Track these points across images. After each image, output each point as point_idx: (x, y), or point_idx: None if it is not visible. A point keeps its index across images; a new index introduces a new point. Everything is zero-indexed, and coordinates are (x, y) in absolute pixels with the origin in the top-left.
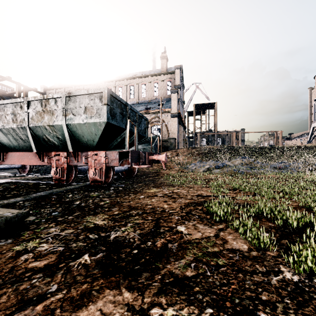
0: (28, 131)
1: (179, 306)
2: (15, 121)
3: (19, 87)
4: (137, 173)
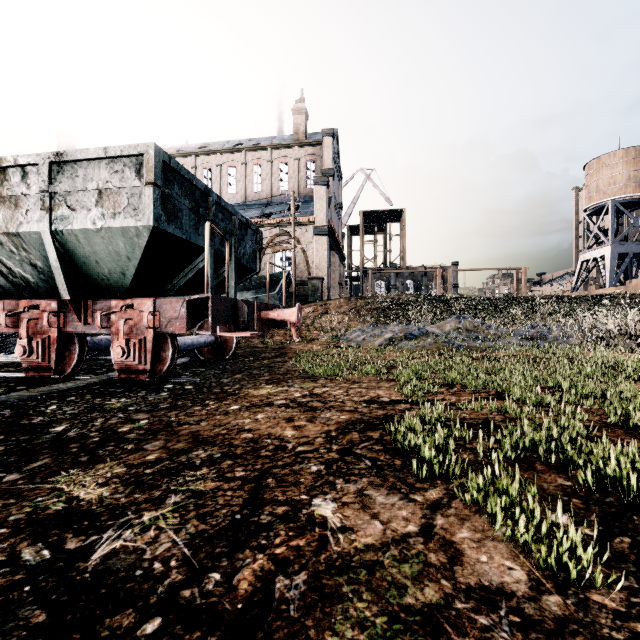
0: None
1: None
2: None
3: None
4: (235, 350)
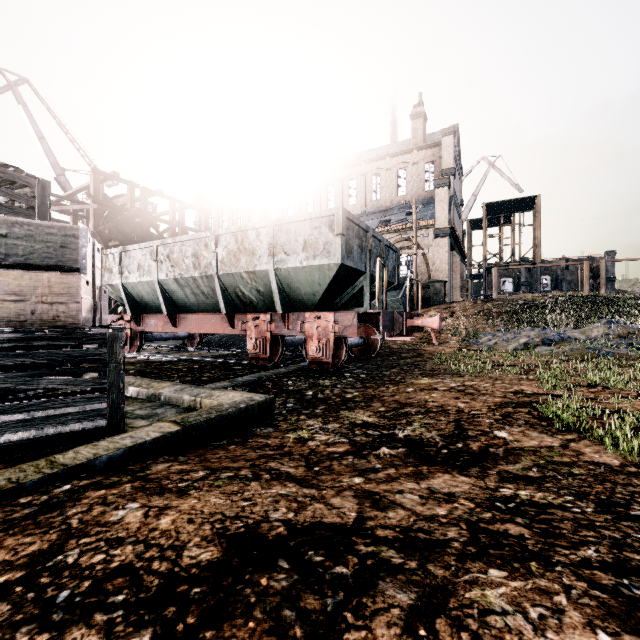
0: (217, 281)
1: (532, 491)
2: (197, 267)
3: (173, 205)
4: (379, 350)
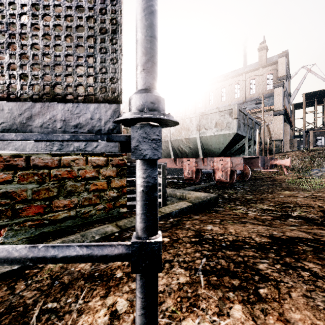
0: (170, 143)
1: None
2: None
3: None
4: (249, 177)
